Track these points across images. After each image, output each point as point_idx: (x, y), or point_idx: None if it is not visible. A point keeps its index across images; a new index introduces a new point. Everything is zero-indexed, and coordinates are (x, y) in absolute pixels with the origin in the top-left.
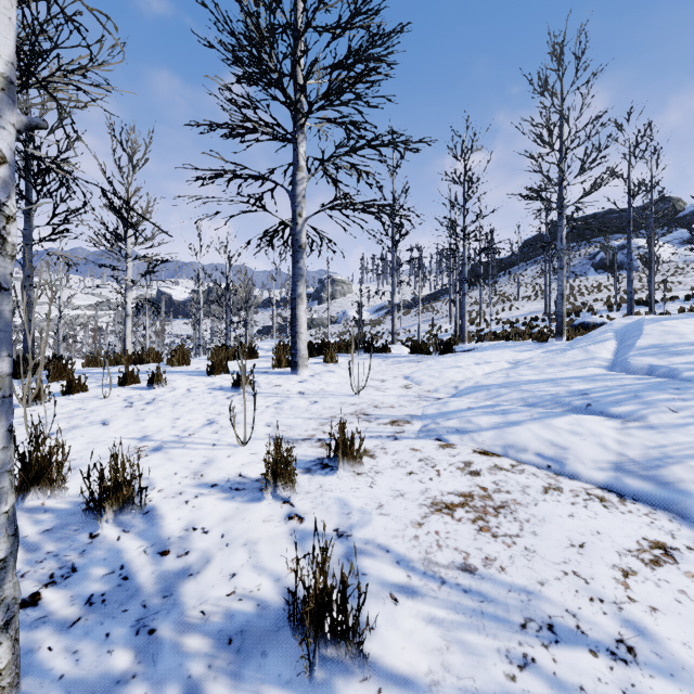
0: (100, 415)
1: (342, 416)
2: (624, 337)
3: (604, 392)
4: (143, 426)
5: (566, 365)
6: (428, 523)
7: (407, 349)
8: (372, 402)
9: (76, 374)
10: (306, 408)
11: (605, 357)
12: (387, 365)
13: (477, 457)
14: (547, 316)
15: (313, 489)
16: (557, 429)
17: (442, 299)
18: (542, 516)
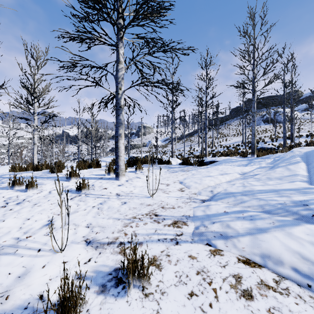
0: None
1: (140, 217)
2: (308, 161)
3: None
4: None
5: (280, 179)
6: None
7: (179, 160)
8: (160, 203)
9: None
10: (118, 208)
11: (303, 174)
12: (170, 173)
13: (243, 268)
14: (243, 143)
15: None
16: (300, 240)
17: (195, 136)
18: None
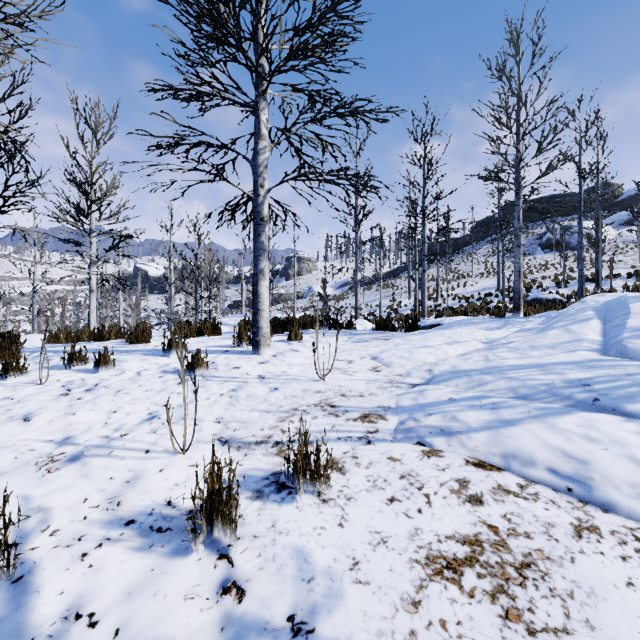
0: (26, 407)
1: (304, 409)
2: (607, 316)
3: (609, 382)
4: (70, 423)
5: (551, 348)
6: (427, 601)
7: (370, 324)
8: (339, 389)
9: (26, 353)
10: (264, 397)
11: (594, 338)
12: (353, 344)
13: (473, 471)
14: (499, 292)
15: (263, 530)
16: (567, 433)
17: (401, 276)
18: (589, 585)
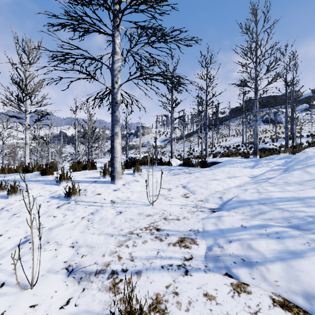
0: None
1: (138, 232)
2: None
3: None
4: None
5: (300, 184)
6: None
7: (179, 161)
8: (162, 213)
9: None
10: (111, 220)
11: None
12: (171, 176)
13: None
14: (243, 144)
15: None
16: None
17: (194, 136)
18: None
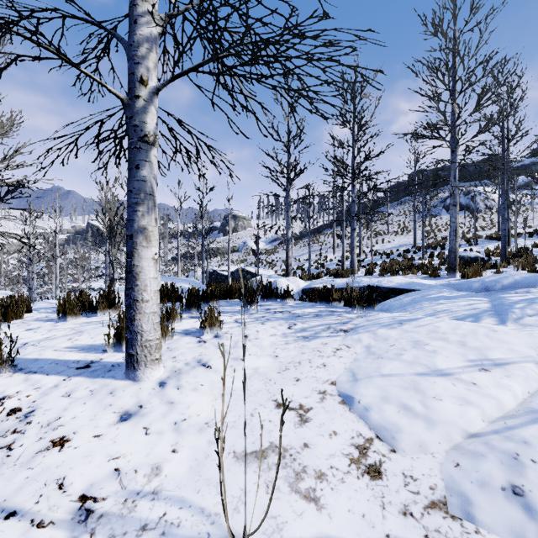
0: None
1: None
2: None
3: None
4: None
5: None
6: None
7: (302, 282)
8: None
9: None
10: None
11: None
12: (298, 344)
13: None
14: (416, 248)
15: None
16: None
17: (325, 233)
18: None
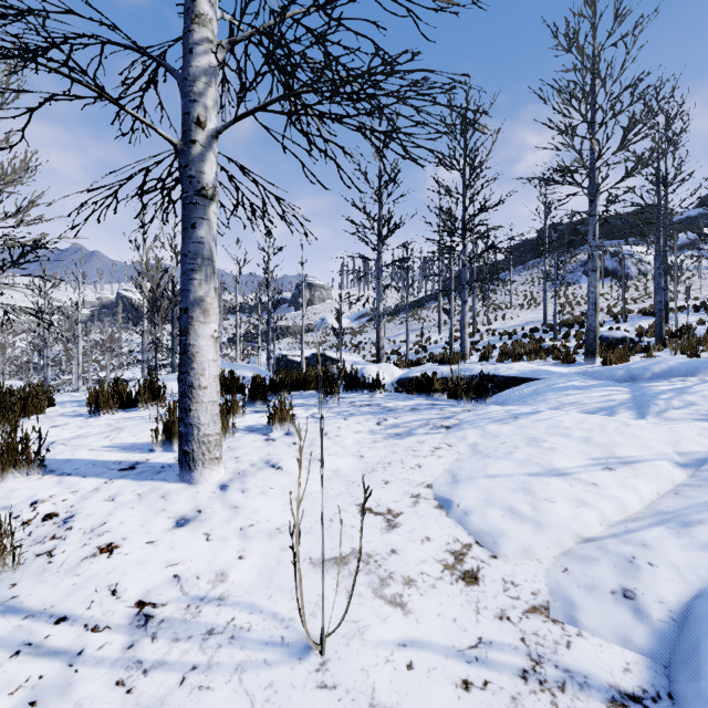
0: None
1: None
2: None
3: None
4: None
5: None
6: None
7: (397, 370)
8: None
9: None
10: None
11: None
12: (389, 442)
13: None
14: (547, 326)
15: None
16: None
17: (428, 307)
18: None
